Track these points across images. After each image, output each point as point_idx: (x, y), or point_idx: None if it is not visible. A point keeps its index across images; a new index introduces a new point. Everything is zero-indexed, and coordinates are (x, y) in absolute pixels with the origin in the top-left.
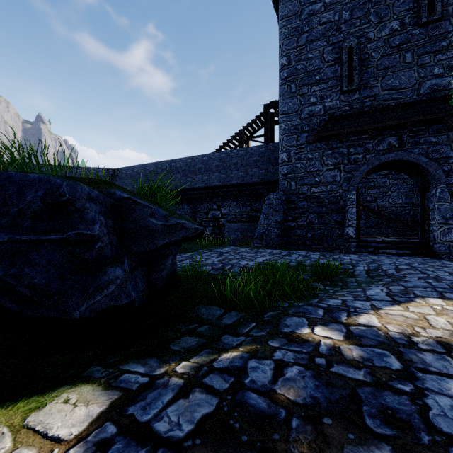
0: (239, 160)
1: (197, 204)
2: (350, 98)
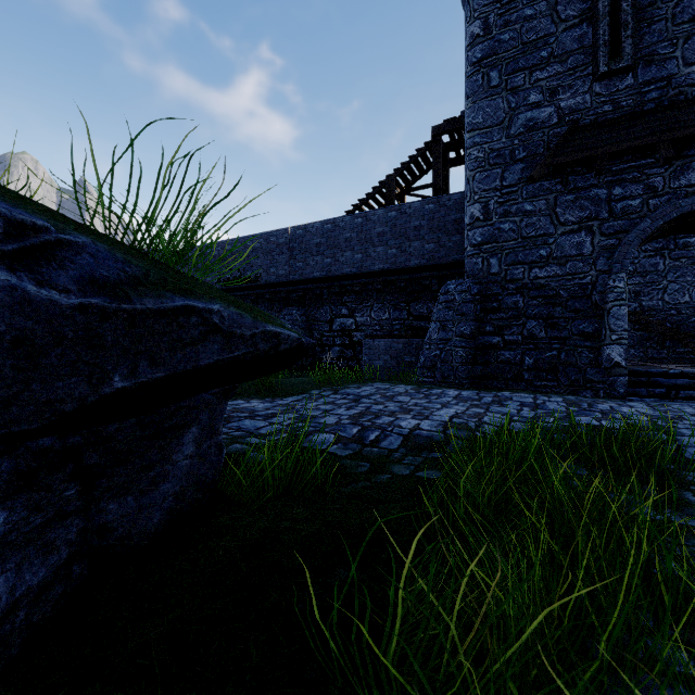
0: (388, 227)
1: (313, 308)
2: (613, 86)
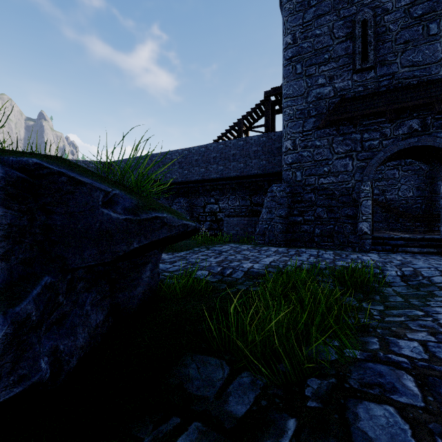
0: (238, 151)
1: (193, 198)
2: (363, 77)
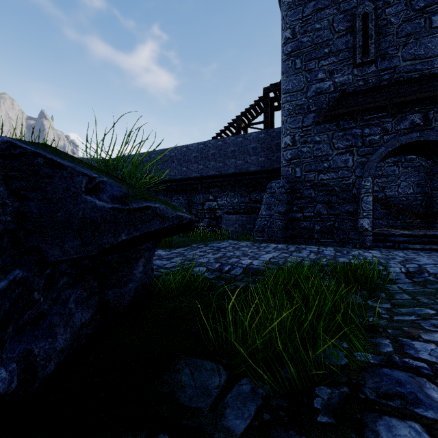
0: (237, 147)
1: (192, 195)
2: (364, 71)
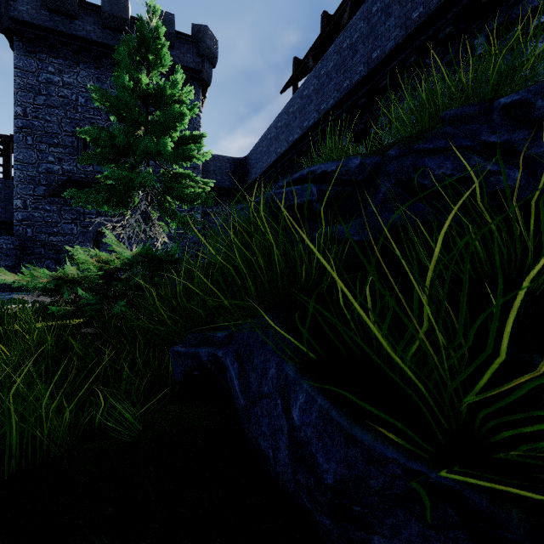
0: None
1: None
2: (85, 168)
